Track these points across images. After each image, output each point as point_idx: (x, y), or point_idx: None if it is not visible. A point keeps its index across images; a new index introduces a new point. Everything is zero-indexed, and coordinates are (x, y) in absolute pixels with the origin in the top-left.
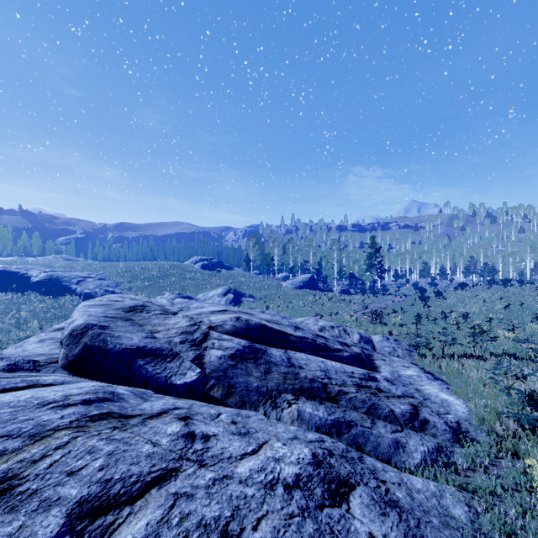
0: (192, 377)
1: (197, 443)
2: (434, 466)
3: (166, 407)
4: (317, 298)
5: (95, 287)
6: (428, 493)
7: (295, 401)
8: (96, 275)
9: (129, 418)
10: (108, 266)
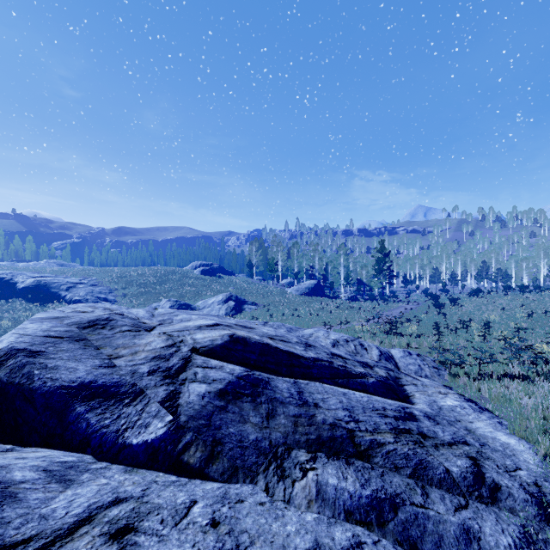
0: (157, 431)
1: None
2: None
3: (97, 500)
4: (324, 306)
5: (86, 293)
6: None
7: (311, 464)
8: (88, 281)
9: None
10: (101, 272)
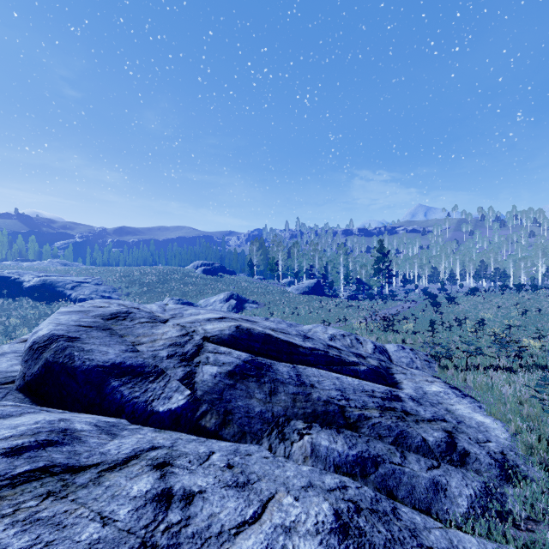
0: (178, 402)
1: (174, 510)
2: (485, 517)
3: (139, 446)
4: (323, 304)
5: (91, 292)
6: None
7: (307, 430)
8: (92, 280)
9: (79, 471)
10: (105, 271)
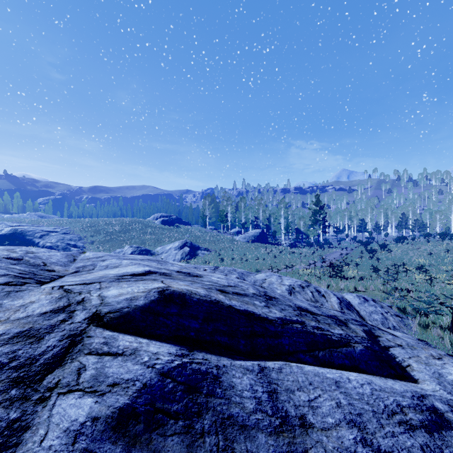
0: None
1: None
2: None
3: None
4: (268, 251)
5: (57, 240)
6: None
7: None
8: (61, 229)
9: None
10: (73, 222)
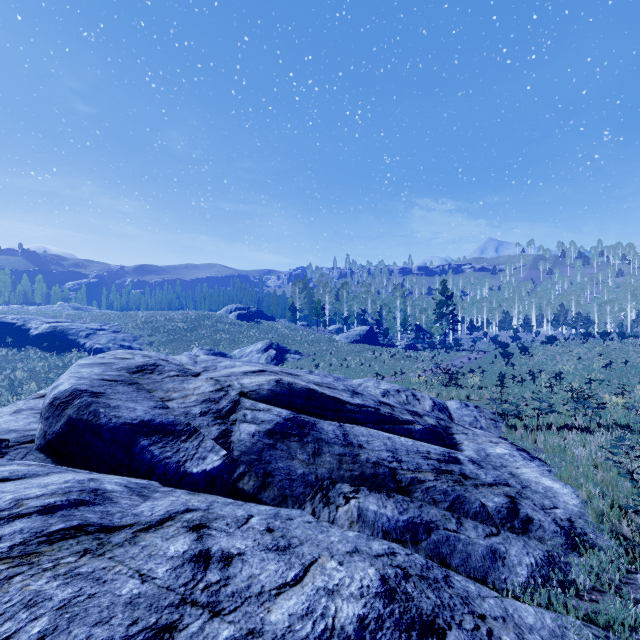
0: (213, 463)
1: (213, 570)
2: (546, 587)
3: (173, 509)
4: (377, 355)
5: (108, 341)
6: (544, 631)
7: (354, 494)
8: (109, 327)
9: (113, 531)
10: (124, 317)
